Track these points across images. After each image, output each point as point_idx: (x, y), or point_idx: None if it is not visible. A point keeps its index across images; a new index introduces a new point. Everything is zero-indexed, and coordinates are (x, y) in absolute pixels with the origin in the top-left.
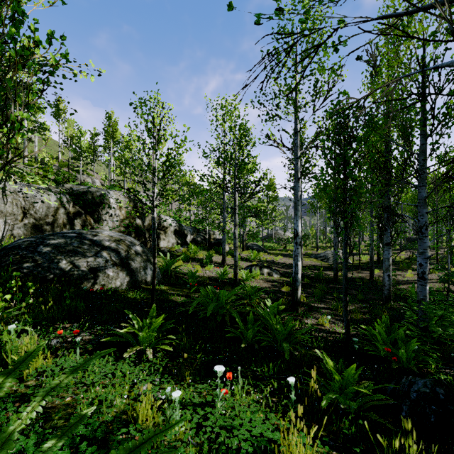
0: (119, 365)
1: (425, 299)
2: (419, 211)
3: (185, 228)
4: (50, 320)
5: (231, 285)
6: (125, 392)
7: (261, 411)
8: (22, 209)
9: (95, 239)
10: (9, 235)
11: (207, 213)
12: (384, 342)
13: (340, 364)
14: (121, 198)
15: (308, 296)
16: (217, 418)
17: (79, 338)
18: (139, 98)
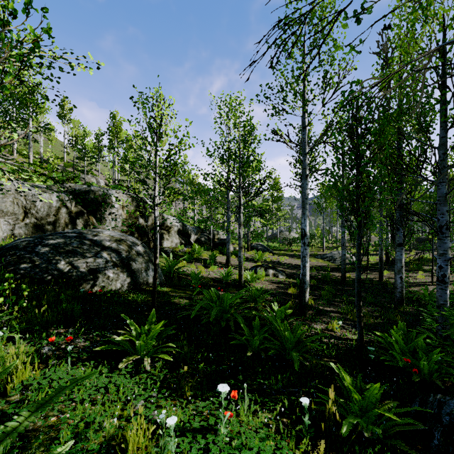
0: (113, 377)
1: (446, 304)
2: (439, 209)
3: (189, 227)
4: (45, 325)
5: (236, 287)
6: (116, 413)
7: (270, 436)
8: (23, 209)
9: (95, 239)
10: (10, 234)
11: (211, 213)
12: (401, 351)
13: (359, 381)
14: (124, 197)
15: (316, 299)
16: (220, 447)
17: (70, 347)
18: (139, 92)
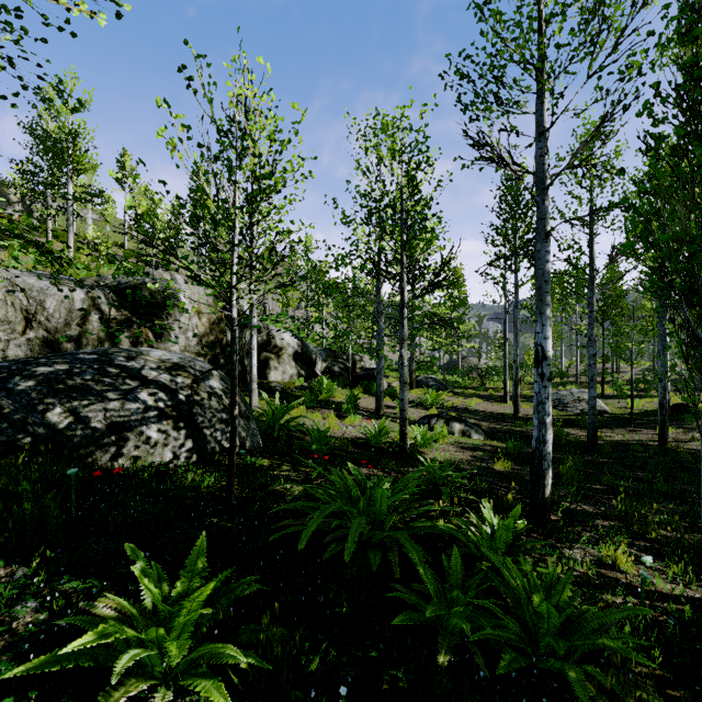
0: None
1: None
2: None
3: (313, 349)
4: None
5: (395, 456)
6: None
7: None
8: (23, 313)
9: (130, 365)
10: None
11: (350, 325)
12: None
13: None
14: (201, 296)
15: (554, 485)
16: None
17: None
18: (197, 56)
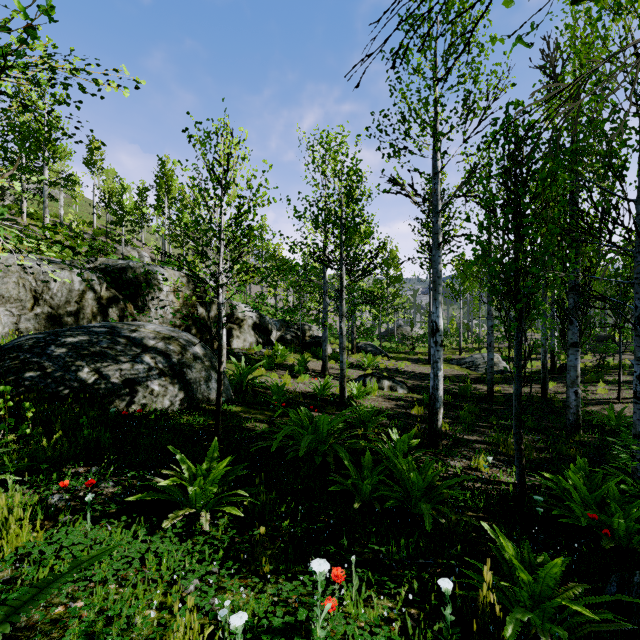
0: (154, 542)
1: None
2: (637, 292)
3: (269, 320)
4: (57, 462)
5: (336, 405)
6: (155, 602)
7: (393, 639)
8: (32, 293)
9: (134, 336)
10: (13, 330)
11: (300, 300)
12: (583, 502)
13: (527, 551)
14: (176, 277)
15: (452, 423)
16: None
17: (90, 496)
18: (196, 122)
